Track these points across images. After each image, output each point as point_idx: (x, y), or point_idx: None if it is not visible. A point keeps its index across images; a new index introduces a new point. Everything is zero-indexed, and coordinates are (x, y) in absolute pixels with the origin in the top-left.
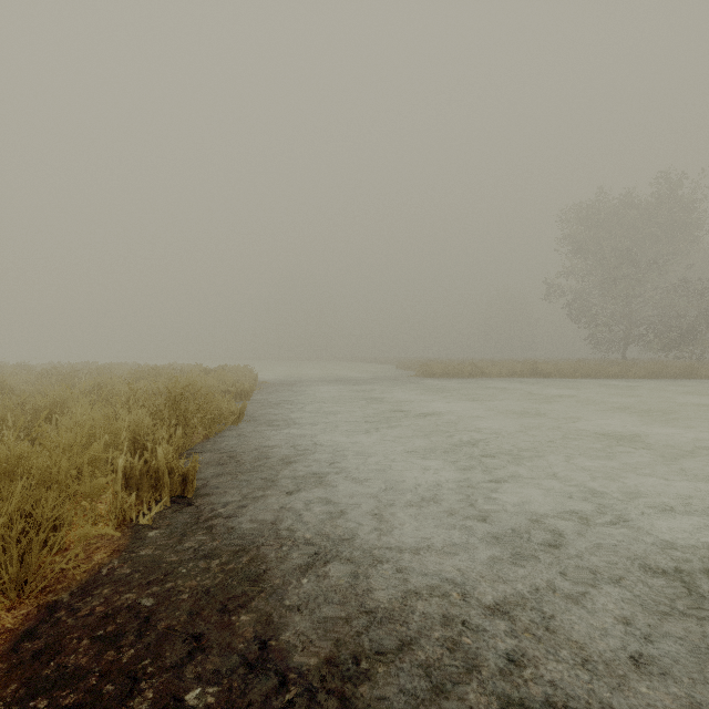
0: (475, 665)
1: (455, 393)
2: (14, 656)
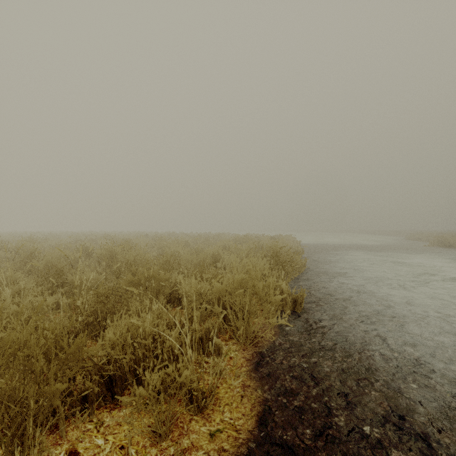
0: None
1: None
2: (258, 372)
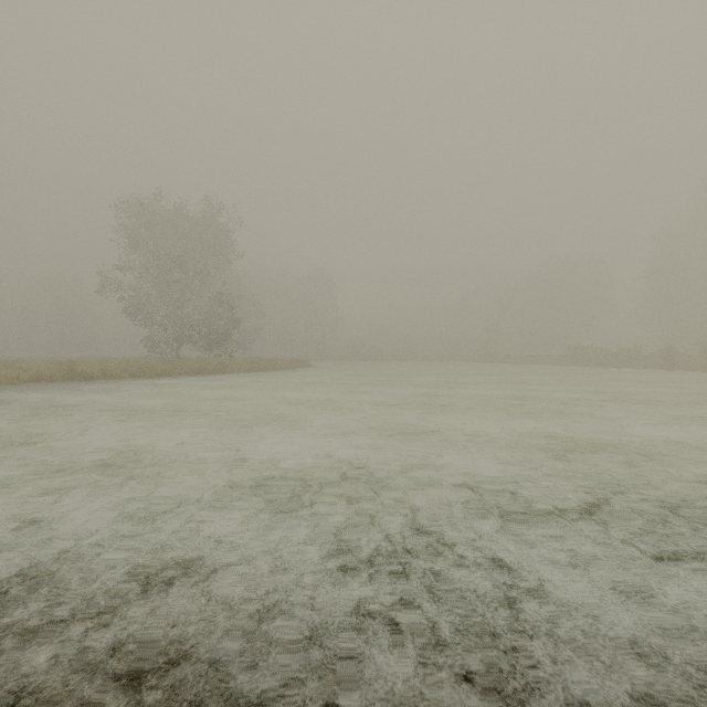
0: None
1: None
2: None
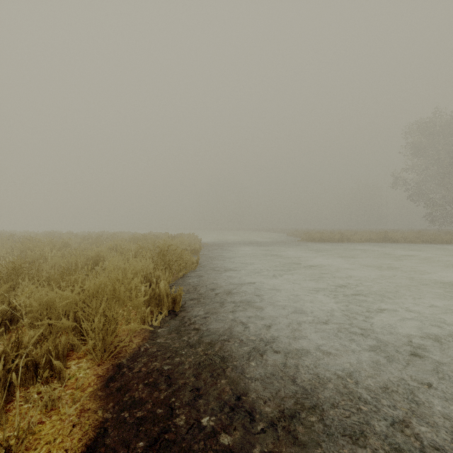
0: (371, 423)
1: (330, 253)
2: (107, 389)
